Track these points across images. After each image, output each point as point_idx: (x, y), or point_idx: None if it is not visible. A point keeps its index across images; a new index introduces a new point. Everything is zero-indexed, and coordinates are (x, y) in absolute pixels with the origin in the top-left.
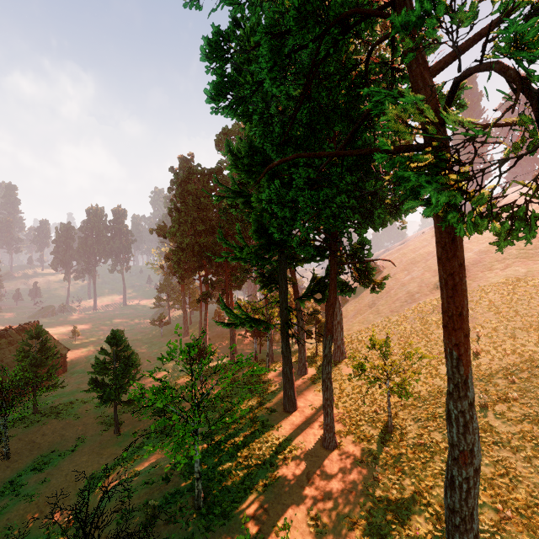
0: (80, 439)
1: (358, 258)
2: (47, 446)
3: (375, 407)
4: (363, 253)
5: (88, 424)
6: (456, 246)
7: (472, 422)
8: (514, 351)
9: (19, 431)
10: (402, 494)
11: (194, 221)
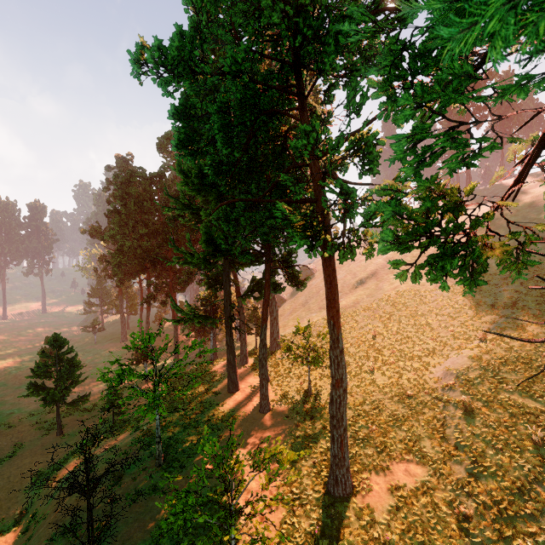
0: (17, 445)
1: (287, 264)
2: None
3: (300, 380)
4: (290, 260)
5: (24, 432)
6: (331, 259)
7: (342, 361)
8: (398, 332)
9: None
10: (313, 431)
11: (136, 224)
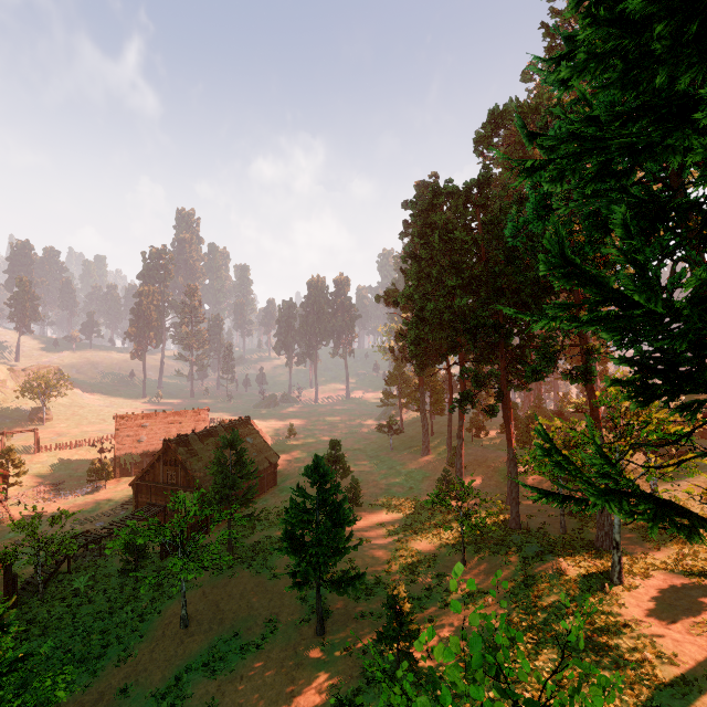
0: (270, 623)
1: None
2: (230, 621)
3: None
4: None
5: (285, 596)
6: None
7: None
8: None
9: (207, 578)
10: None
11: (441, 271)
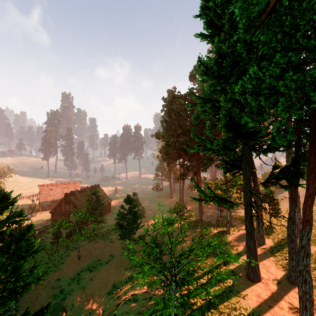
0: (111, 256)
1: None
2: (96, 256)
3: None
4: None
5: (116, 247)
6: None
7: None
8: None
9: (86, 243)
10: None
11: (175, 127)
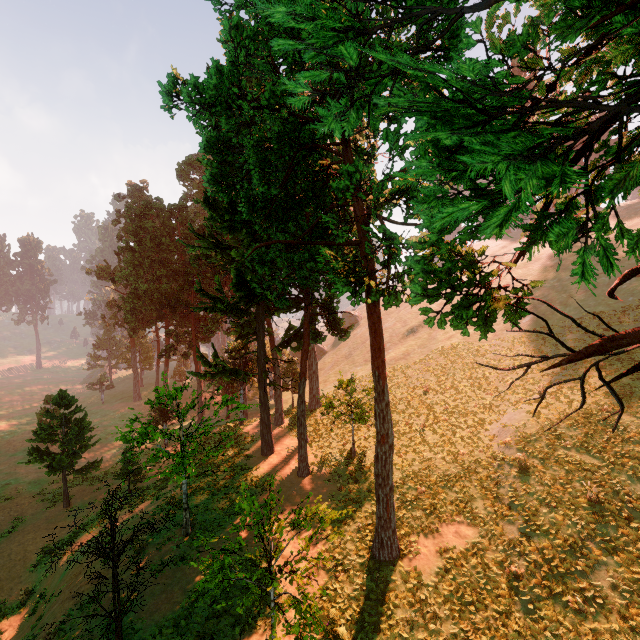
0: (16, 520)
1: (328, 310)
2: None
3: (343, 441)
4: (331, 306)
5: (24, 504)
6: (376, 306)
7: (388, 415)
8: (452, 387)
9: None
10: (357, 495)
11: (152, 263)
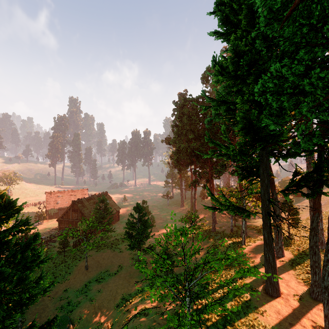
0: (120, 266)
1: None
2: (104, 267)
3: None
4: None
5: (125, 258)
6: None
7: None
8: None
9: (93, 253)
10: None
11: (187, 132)
